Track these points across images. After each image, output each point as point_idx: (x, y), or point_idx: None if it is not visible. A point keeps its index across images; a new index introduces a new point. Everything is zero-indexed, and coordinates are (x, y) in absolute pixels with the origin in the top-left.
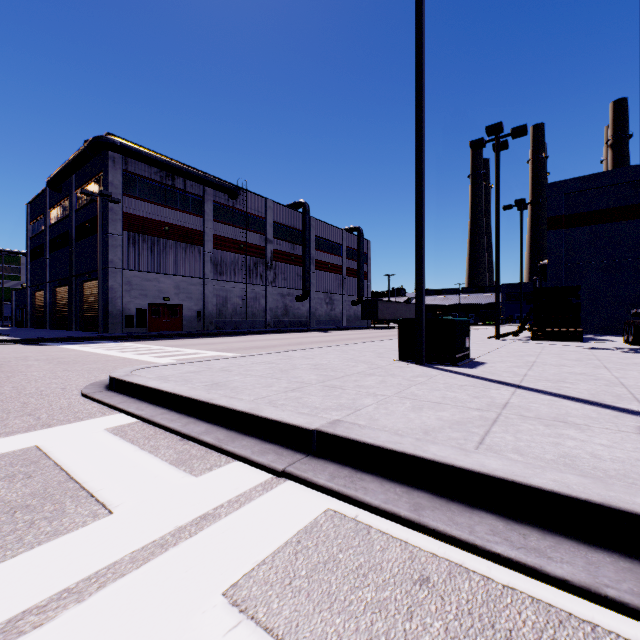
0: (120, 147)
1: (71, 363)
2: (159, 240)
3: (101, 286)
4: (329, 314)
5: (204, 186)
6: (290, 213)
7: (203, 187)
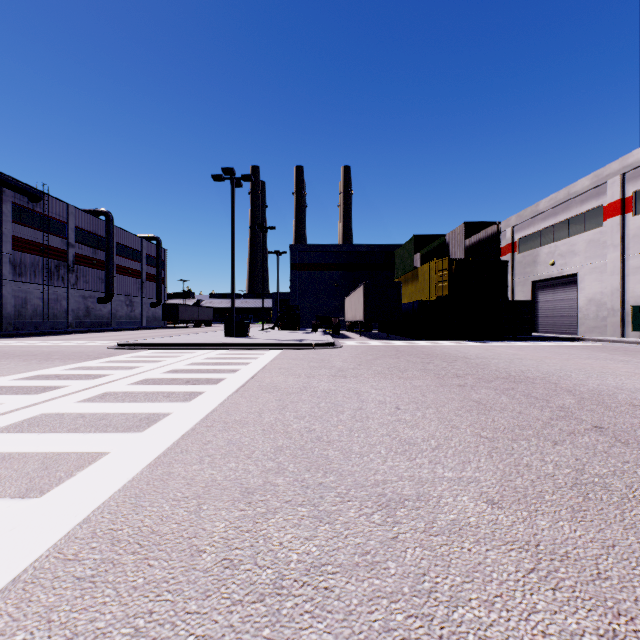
0: None
1: (34, 347)
2: None
3: None
4: (130, 315)
5: (3, 187)
6: (92, 219)
7: (1, 187)
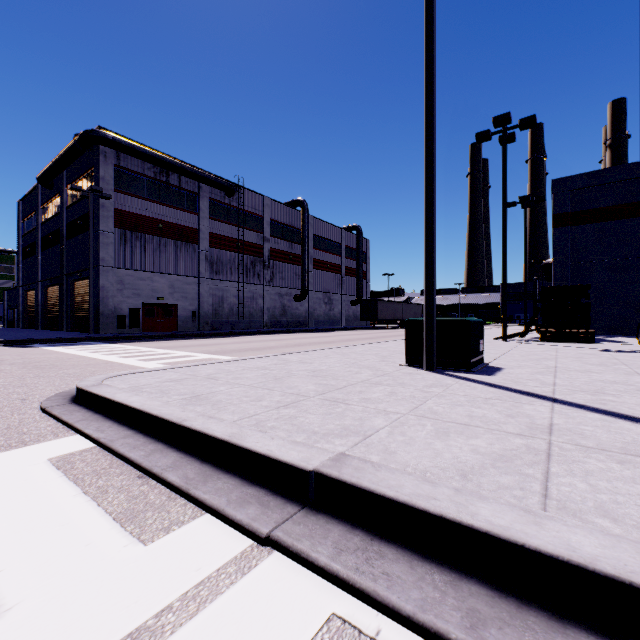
0: (111, 141)
1: (47, 368)
2: (153, 238)
3: (92, 285)
4: (328, 314)
5: (199, 183)
6: (288, 211)
7: (198, 184)
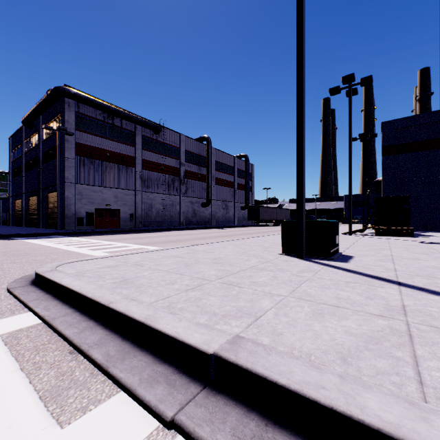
0: (73, 95)
1: (21, 255)
2: (102, 163)
3: (59, 196)
4: (225, 216)
5: (135, 124)
6: (197, 144)
7: (135, 125)
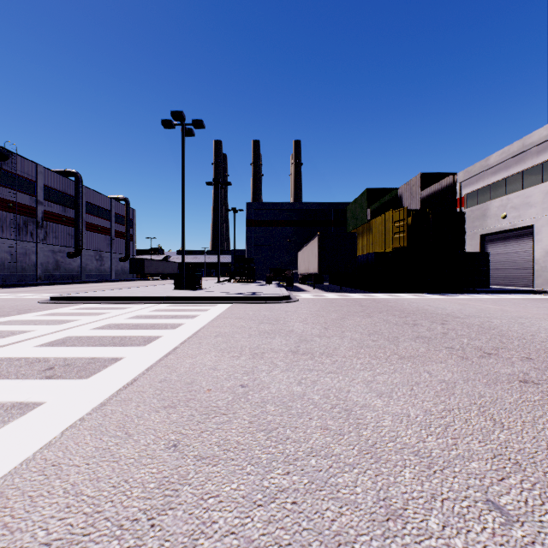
0: None
1: None
2: None
3: None
4: (99, 269)
5: None
6: (62, 179)
7: None
